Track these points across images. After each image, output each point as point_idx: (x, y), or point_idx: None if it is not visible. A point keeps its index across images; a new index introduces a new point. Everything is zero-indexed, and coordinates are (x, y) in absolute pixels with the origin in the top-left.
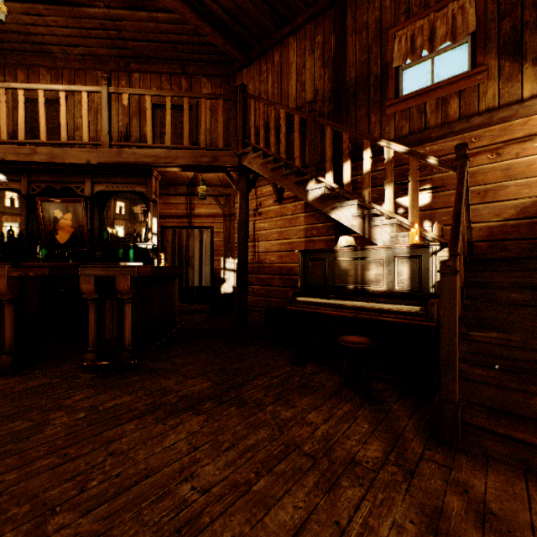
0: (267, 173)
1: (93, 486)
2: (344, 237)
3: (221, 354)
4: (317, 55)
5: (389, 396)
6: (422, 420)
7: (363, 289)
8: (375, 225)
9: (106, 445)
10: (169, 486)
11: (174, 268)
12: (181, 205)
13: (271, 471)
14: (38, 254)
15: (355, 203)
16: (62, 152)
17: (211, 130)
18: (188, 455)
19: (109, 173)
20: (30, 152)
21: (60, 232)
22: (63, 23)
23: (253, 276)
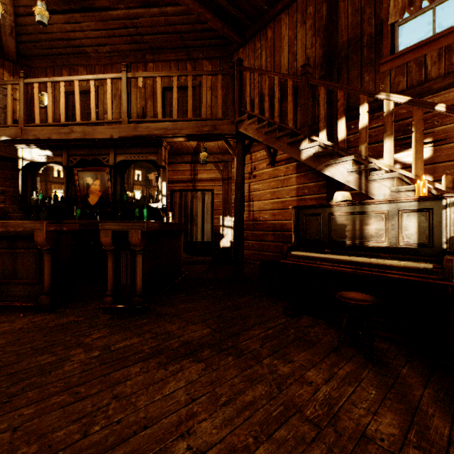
0: (261, 137)
1: (95, 431)
2: (340, 193)
3: (220, 302)
4: (308, 25)
5: (395, 358)
6: (440, 391)
7: (362, 244)
8: (373, 179)
9: (113, 387)
10: (165, 441)
11: (180, 224)
12: (187, 171)
13: (271, 437)
14: (74, 214)
15: (350, 159)
16: (92, 130)
17: (211, 106)
18: (186, 406)
19: (128, 145)
20: (69, 131)
21: (91, 195)
22: (94, 26)
23: (248, 232)
